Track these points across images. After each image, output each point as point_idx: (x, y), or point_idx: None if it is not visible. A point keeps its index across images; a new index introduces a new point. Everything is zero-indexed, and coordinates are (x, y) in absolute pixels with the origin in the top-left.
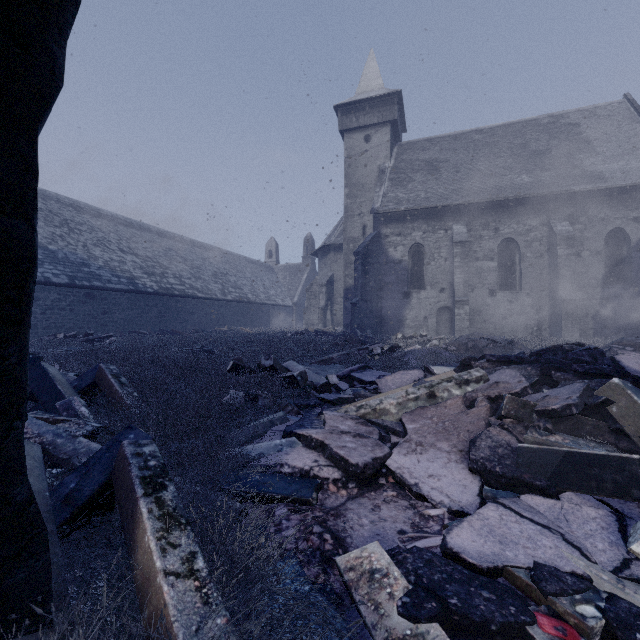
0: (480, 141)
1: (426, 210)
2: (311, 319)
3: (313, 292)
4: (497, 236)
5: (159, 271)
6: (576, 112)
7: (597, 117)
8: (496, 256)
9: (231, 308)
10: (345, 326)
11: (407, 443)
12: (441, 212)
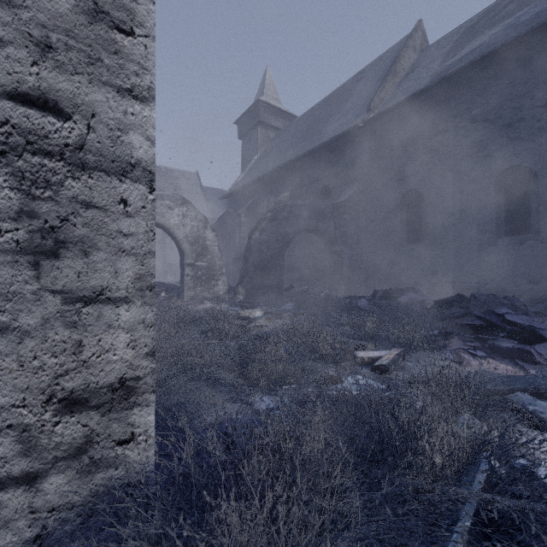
0: None
1: None
2: None
3: None
4: None
5: None
6: (177, 171)
7: (185, 178)
8: None
9: None
10: None
11: None
12: None
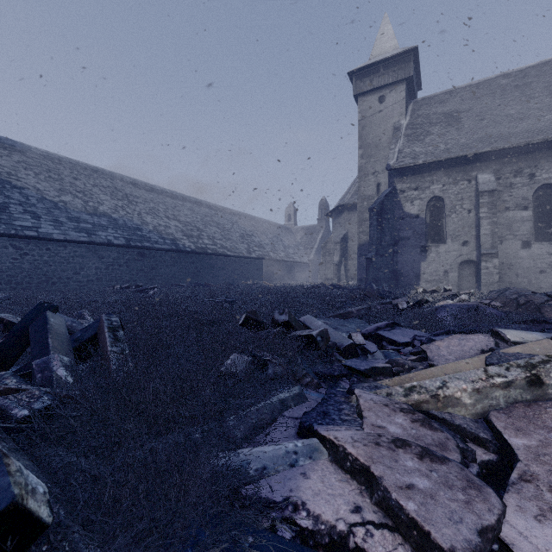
0: (508, 85)
1: (446, 162)
2: (326, 274)
3: (328, 249)
4: (532, 183)
5: (196, 233)
6: None
7: None
8: (531, 204)
9: (255, 264)
10: (359, 280)
11: (529, 485)
12: (463, 162)
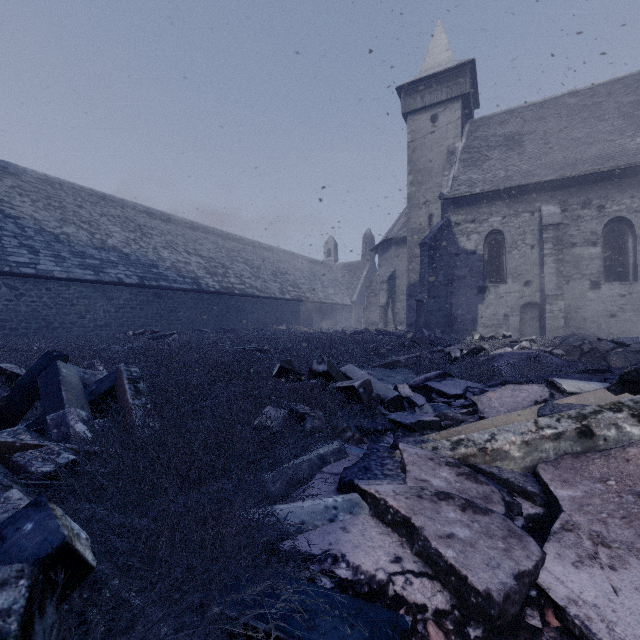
0: (575, 105)
1: (506, 191)
2: (371, 318)
3: (373, 290)
4: (602, 215)
5: (221, 271)
6: None
7: None
8: (600, 240)
9: (289, 307)
10: (408, 325)
11: (570, 534)
12: (526, 192)
